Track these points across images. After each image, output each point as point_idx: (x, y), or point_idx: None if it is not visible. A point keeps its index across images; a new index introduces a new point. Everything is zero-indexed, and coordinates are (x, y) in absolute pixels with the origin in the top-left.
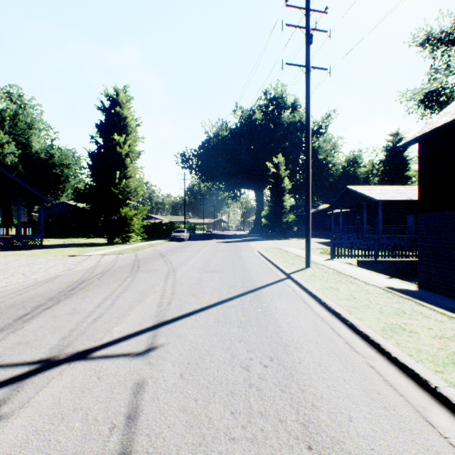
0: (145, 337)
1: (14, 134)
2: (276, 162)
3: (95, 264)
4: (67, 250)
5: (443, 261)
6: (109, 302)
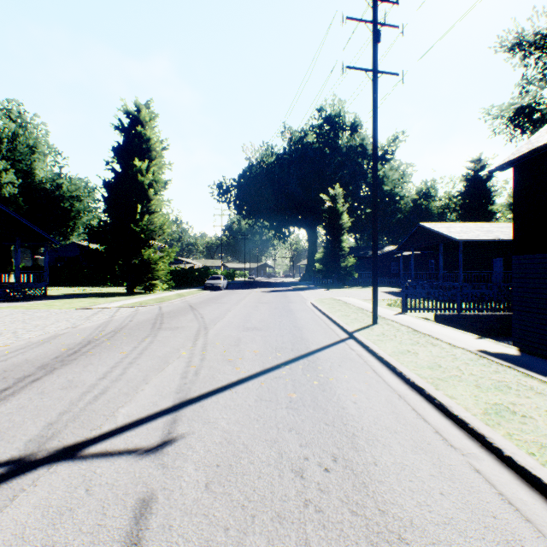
0: (160, 423)
1: (13, 160)
2: (333, 194)
3: (108, 320)
4: (75, 302)
5: (546, 316)
6: (118, 371)
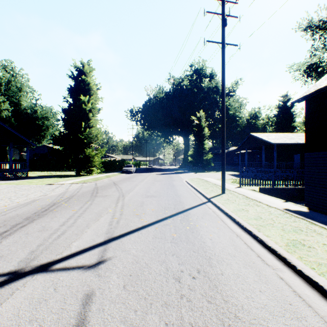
0: (97, 251)
1: (8, 95)
2: (199, 116)
3: (65, 191)
4: (45, 180)
5: (325, 188)
6: (71, 221)
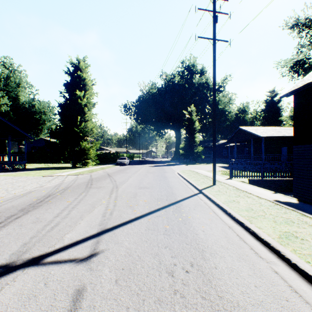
0: (89, 243)
1: (7, 91)
2: (190, 110)
3: (60, 182)
4: (42, 172)
5: None
6: (65, 212)
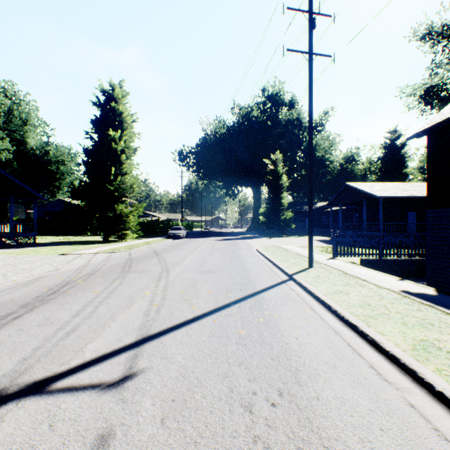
0: (123, 358)
1: (9, 130)
2: (274, 159)
3: (85, 264)
4: (59, 248)
5: None
6: (89, 310)
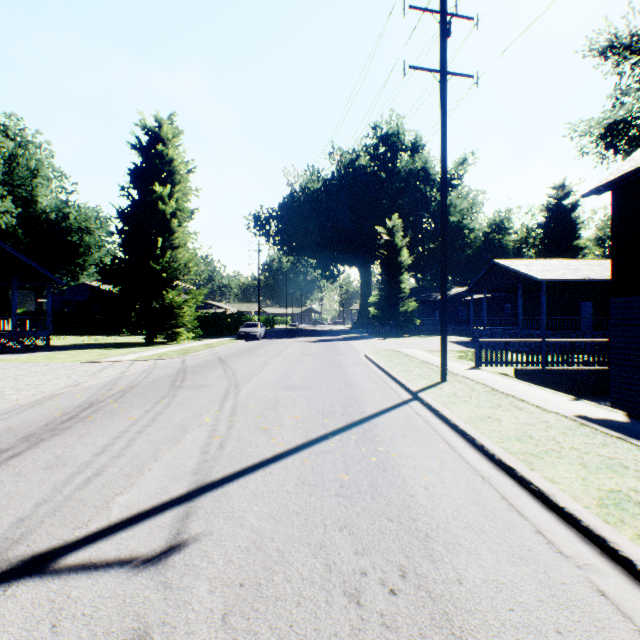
0: (168, 519)
1: (11, 185)
2: (391, 226)
3: (118, 376)
4: (82, 353)
5: None
6: (121, 444)
